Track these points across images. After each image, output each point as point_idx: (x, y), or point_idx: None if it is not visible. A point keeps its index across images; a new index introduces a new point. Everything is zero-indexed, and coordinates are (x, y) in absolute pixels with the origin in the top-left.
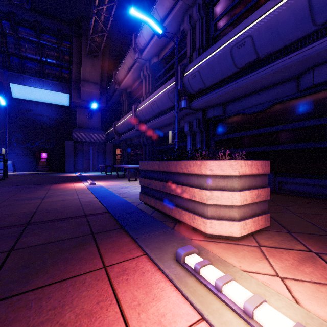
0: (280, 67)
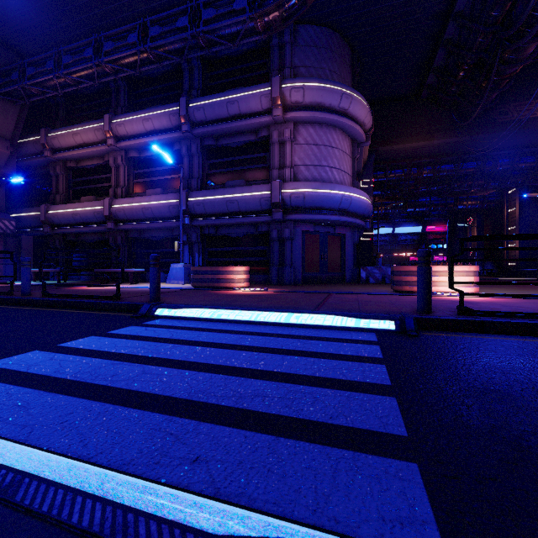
0: (250, 221)
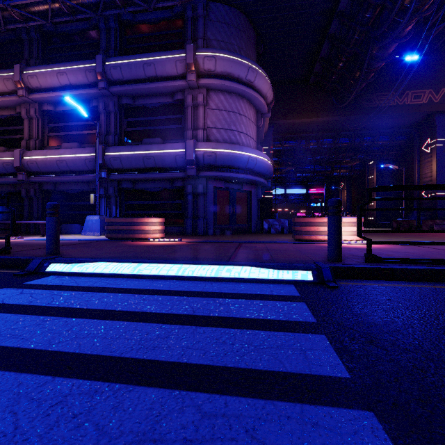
0: (166, 176)
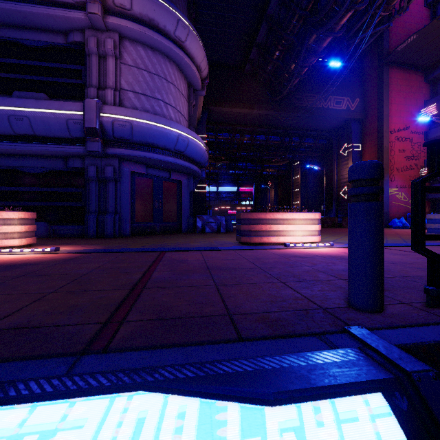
0: (52, 150)
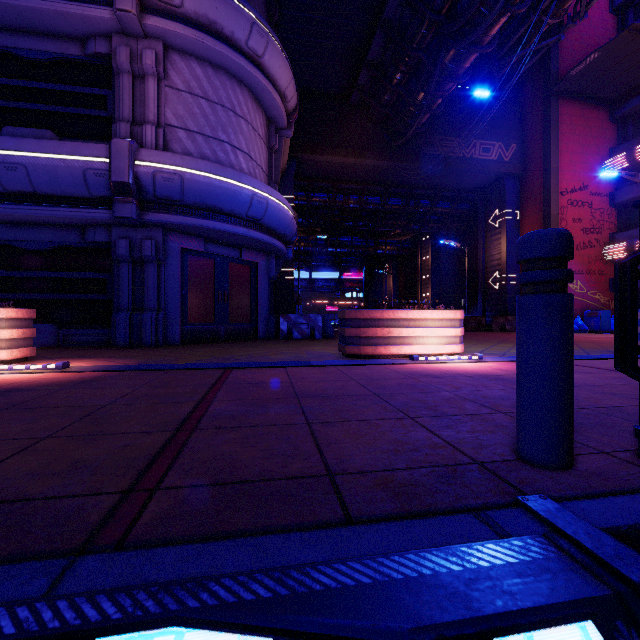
0: (62, 216)
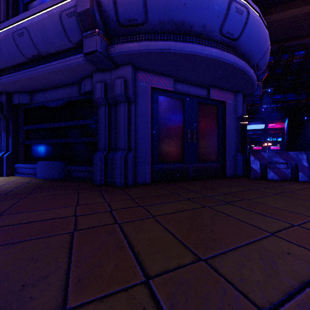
0: (55, 69)
